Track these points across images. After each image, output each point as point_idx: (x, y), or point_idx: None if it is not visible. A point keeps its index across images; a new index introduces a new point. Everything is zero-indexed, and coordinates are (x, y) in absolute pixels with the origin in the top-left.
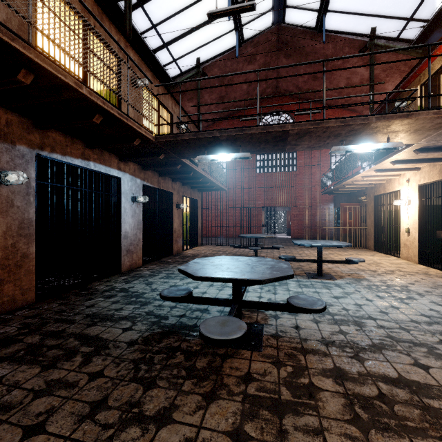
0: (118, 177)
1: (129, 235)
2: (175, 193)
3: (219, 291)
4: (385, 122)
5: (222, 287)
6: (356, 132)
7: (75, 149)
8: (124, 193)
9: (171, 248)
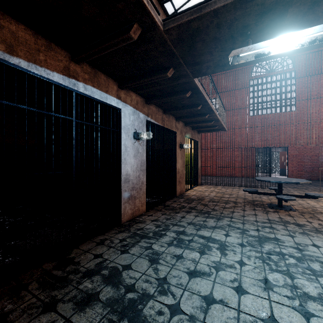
0: (117, 108)
1: (131, 177)
2: (178, 132)
3: (305, 319)
4: None
5: (298, 299)
6: None
7: (53, 59)
8: (125, 128)
9: (174, 190)
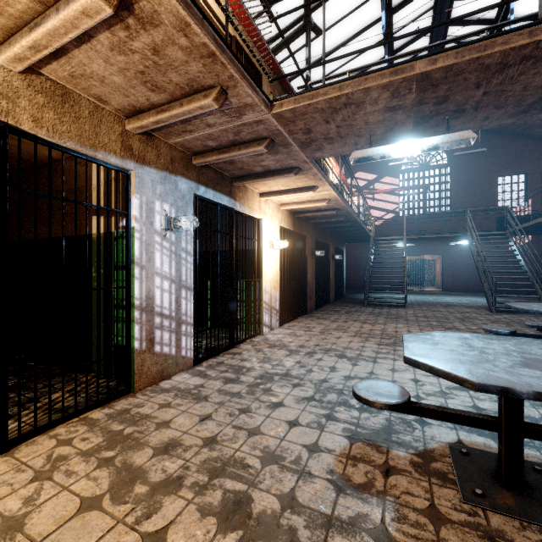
0: None
1: None
2: None
3: None
4: (393, 143)
5: None
6: (426, 124)
7: None
8: None
9: None
